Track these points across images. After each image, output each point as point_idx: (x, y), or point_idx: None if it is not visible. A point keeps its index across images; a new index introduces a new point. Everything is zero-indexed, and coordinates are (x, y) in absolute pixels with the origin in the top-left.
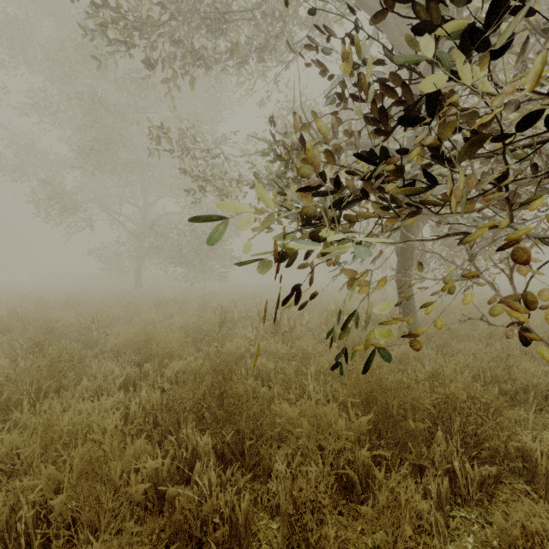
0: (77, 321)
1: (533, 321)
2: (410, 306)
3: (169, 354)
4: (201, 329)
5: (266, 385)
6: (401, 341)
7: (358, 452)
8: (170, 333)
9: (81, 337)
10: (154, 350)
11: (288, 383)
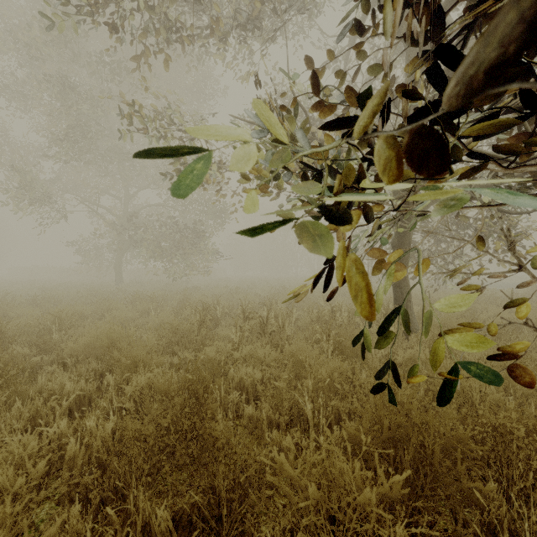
0: (36, 320)
1: (535, 317)
2: (407, 302)
3: (134, 364)
4: (177, 330)
5: (252, 400)
6: (400, 341)
7: (391, 530)
8: (144, 333)
9: (39, 340)
10: (116, 359)
11: (279, 400)
